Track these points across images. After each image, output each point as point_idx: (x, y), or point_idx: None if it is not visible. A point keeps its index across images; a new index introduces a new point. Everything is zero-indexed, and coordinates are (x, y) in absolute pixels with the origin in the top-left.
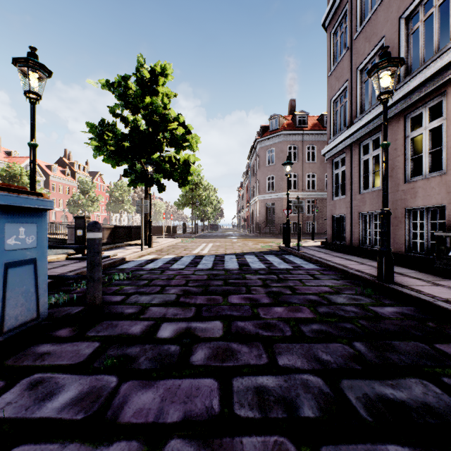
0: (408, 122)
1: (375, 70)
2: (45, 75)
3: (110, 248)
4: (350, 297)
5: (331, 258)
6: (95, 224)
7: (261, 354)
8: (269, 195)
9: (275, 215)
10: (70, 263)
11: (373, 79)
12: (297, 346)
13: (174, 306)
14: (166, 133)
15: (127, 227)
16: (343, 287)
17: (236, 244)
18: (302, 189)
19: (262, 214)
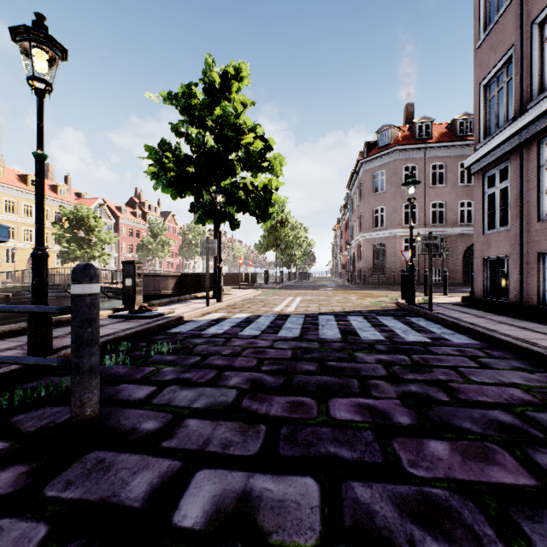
0: None
1: None
2: (56, 54)
3: (171, 302)
4: None
5: (494, 326)
6: (84, 268)
7: None
8: (377, 233)
9: (385, 259)
10: (110, 322)
11: None
12: None
13: (229, 418)
14: (241, 154)
15: (195, 275)
16: None
17: (333, 299)
18: (425, 224)
19: (367, 258)
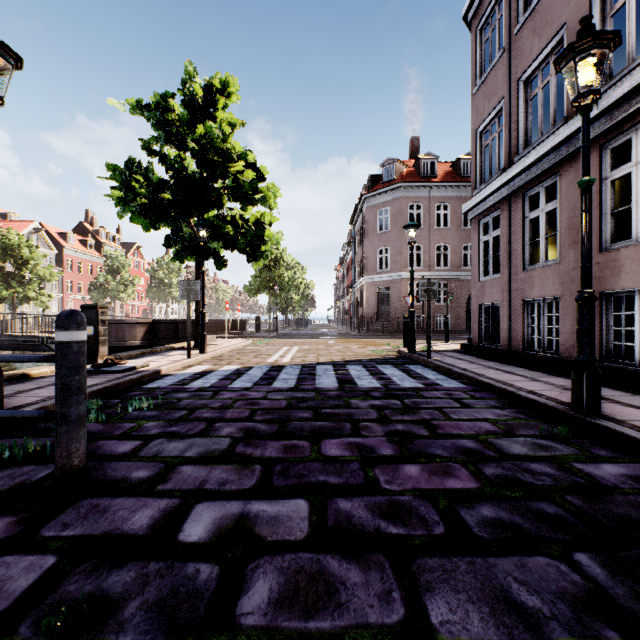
0: (606, 155)
1: (569, 55)
2: (9, 63)
3: (142, 354)
4: (532, 442)
5: (482, 371)
6: (71, 315)
7: (389, 589)
8: (381, 276)
9: (390, 304)
10: None
11: (565, 72)
12: (461, 565)
13: (223, 462)
14: (229, 181)
15: (171, 322)
16: (515, 423)
17: (333, 348)
18: (430, 268)
19: (371, 303)
